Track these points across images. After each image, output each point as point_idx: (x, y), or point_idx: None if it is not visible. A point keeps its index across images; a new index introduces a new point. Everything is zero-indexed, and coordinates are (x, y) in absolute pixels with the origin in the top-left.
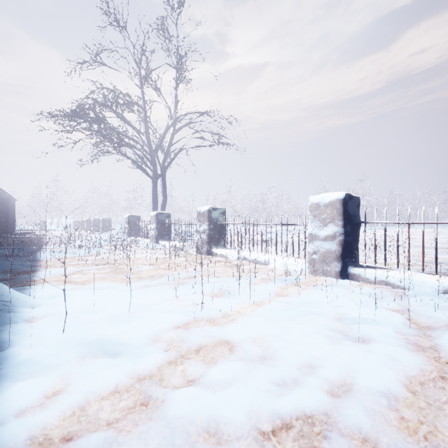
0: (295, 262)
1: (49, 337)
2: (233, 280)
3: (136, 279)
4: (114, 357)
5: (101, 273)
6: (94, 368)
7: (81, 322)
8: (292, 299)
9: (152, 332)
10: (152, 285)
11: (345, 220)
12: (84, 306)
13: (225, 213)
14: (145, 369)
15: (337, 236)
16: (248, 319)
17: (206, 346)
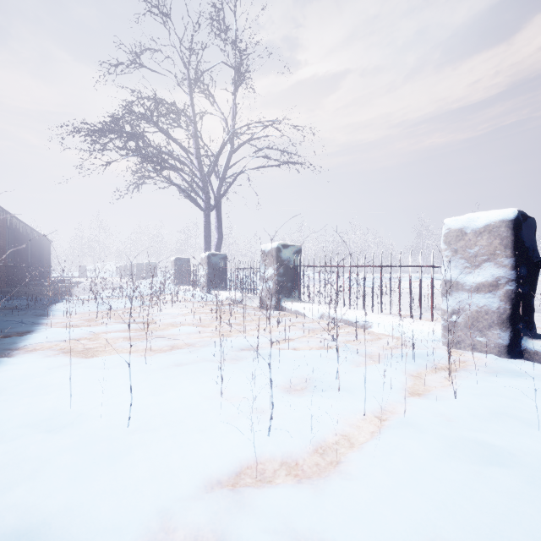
0: (415, 326)
1: None
2: (320, 357)
3: (167, 350)
4: None
5: (119, 337)
6: None
7: (18, 460)
8: (447, 406)
9: (153, 507)
10: (187, 362)
11: (517, 257)
12: (53, 409)
13: (299, 253)
14: None
15: (502, 284)
16: (376, 470)
17: None
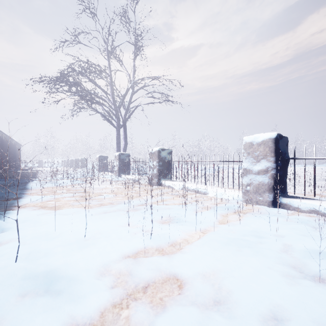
0: (230, 193)
1: (0, 267)
2: (179, 208)
3: (98, 206)
4: (56, 296)
5: (71, 200)
6: (28, 314)
7: (37, 249)
8: (235, 227)
9: (101, 263)
10: (110, 211)
11: (277, 157)
12: (46, 231)
13: (171, 153)
14: (85, 317)
15: (269, 170)
16: (196, 249)
17: (155, 282)
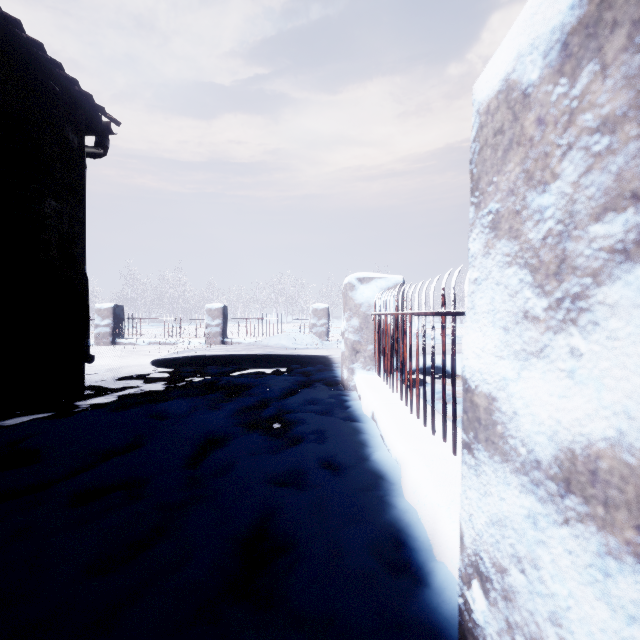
0: None
1: None
2: None
3: None
4: None
5: None
6: None
7: None
8: None
9: None
10: None
11: (114, 317)
12: None
13: None
14: None
15: (110, 324)
16: None
17: None
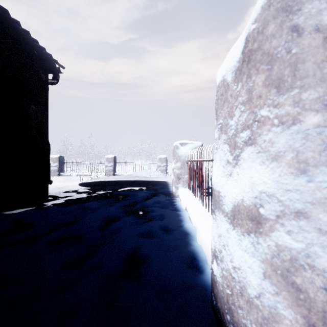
0: None
1: None
2: None
3: None
4: None
5: None
6: None
7: None
8: None
9: None
10: None
11: (59, 162)
12: None
13: None
14: None
15: (57, 165)
16: None
17: None
